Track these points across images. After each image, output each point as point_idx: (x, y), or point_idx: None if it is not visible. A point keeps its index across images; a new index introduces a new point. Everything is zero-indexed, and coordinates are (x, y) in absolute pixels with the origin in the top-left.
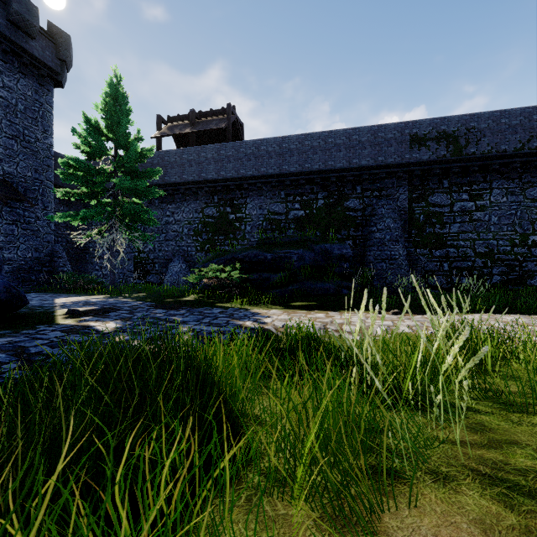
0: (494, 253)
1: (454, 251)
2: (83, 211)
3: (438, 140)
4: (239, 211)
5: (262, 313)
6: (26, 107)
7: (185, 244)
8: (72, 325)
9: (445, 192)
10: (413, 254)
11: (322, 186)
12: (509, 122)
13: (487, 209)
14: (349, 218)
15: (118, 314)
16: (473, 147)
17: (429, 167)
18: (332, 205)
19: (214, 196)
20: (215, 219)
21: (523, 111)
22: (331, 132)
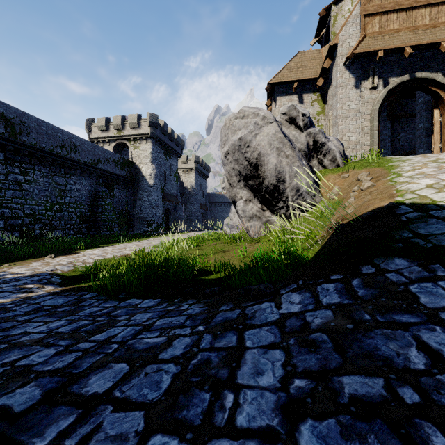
0: (37, 215)
1: (9, 211)
2: None
3: None
4: None
5: None
6: None
7: None
8: None
9: (1, 163)
10: None
11: None
12: (47, 130)
13: (32, 183)
14: None
15: None
16: (25, 136)
17: None
18: None
19: None
20: None
21: (54, 127)
22: None
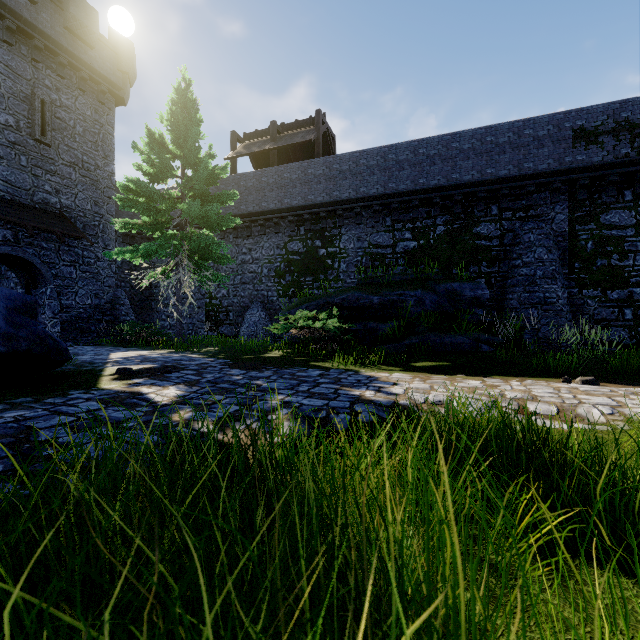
0: None
1: None
2: (144, 244)
3: (617, 133)
4: (331, 244)
5: (381, 378)
6: (85, 129)
7: (265, 288)
8: (117, 390)
9: (626, 207)
10: (576, 297)
11: (442, 208)
12: None
13: None
14: (480, 249)
15: (182, 375)
16: None
17: (602, 173)
18: (456, 233)
19: (300, 227)
20: (301, 256)
21: None
22: (456, 134)
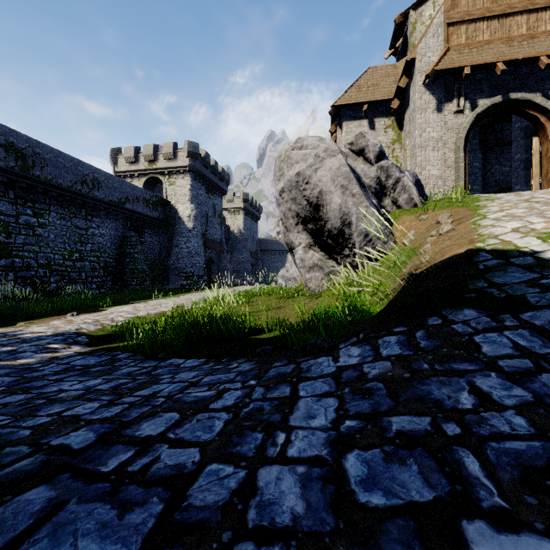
0: (52, 265)
1: (20, 261)
2: None
3: (7, 149)
4: None
5: None
6: None
7: None
8: None
9: (11, 202)
10: None
11: None
12: (65, 163)
13: (47, 227)
14: None
15: None
16: (39, 171)
17: None
18: None
19: None
20: None
21: (73, 159)
22: None
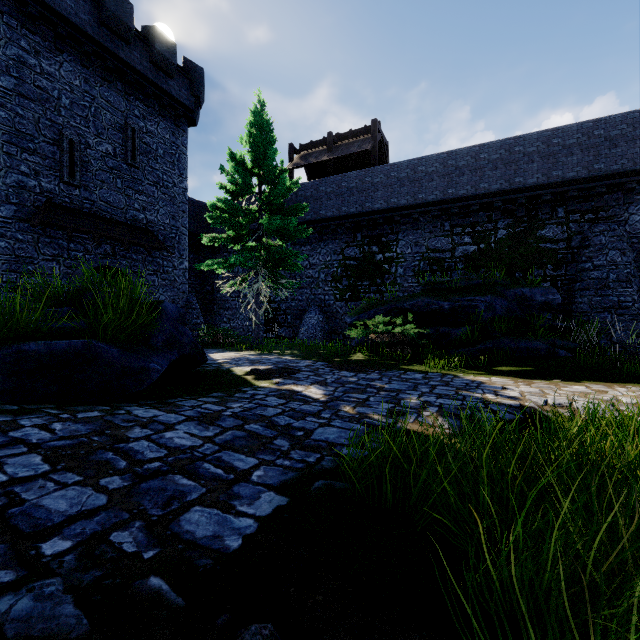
0: None
1: None
2: (234, 256)
3: None
4: (388, 249)
5: (485, 381)
6: (165, 151)
7: (322, 292)
8: (276, 388)
9: None
10: None
11: (504, 212)
12: None
13: None
14: (545, 252)
15: (306, 376)
16: None
17: None
18: (519, 236)
19: (356, 234)
20: (357, 261)
21: None
22: (519, 137)
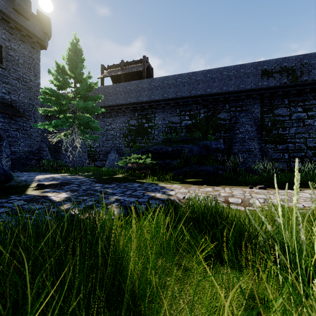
0: None
1: (292, 145)
2: (54, 121)
3: (281, 72)
4: (150, 121)
5: (167, 187)
6: (24, 61)
7: (118, 142)
8: (35, 195)
9: (285, 107)
10: (263, 148)
11: (203, 105)
12: None
13: (315, 117)
14: (221, 125)
15: (70, 187)
16: (306, 76)
17: (275, 90)
18: (210, 117)
19: (135, 113)
20: (136, 127)
21: None
22: (209, 70)
